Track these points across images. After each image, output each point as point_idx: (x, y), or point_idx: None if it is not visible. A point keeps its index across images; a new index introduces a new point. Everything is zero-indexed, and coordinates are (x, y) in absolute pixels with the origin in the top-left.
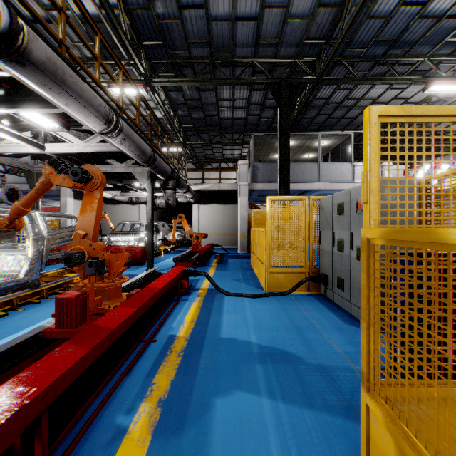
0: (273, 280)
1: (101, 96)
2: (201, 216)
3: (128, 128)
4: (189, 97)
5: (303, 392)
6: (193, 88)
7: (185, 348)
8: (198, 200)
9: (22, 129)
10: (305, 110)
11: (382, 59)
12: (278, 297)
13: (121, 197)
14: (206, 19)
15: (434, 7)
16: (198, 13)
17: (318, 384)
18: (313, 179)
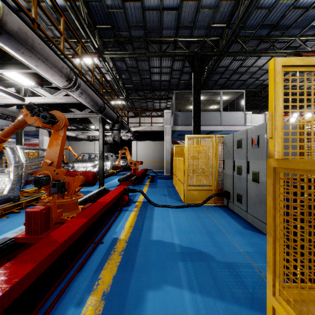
0: (190, 195)
1: (65, 62)
2: (138, 149)
3: (84, 85)
4: (130, 66)
5: (215, 286)
6: (132, 59)
7: (125, 249)
8: (136, 138)
9: (8, 86)
10: (211, 74)
11: (266, 38)
12: (194, 208)
13: (82, 136)
14: (141, 9)
15: (303, 0)
16: (136, 4)
17: (226, 279)
18: (217, 123)
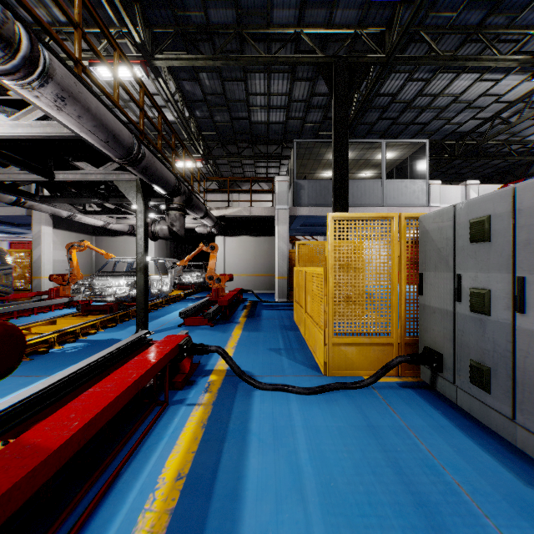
0: (339, 357)
1: (17, 15)
2: (227, 251)
3: (71, 78)
4: (210, 91)
5: None
6: (214, 76)
7: None
8: (222, 230)
9: None
10: (363, 111)
11: (476, 31)
12: (352, 392)
13: (117, 226)
14: None
15: None
16: None
17: None
18: (376, 202)
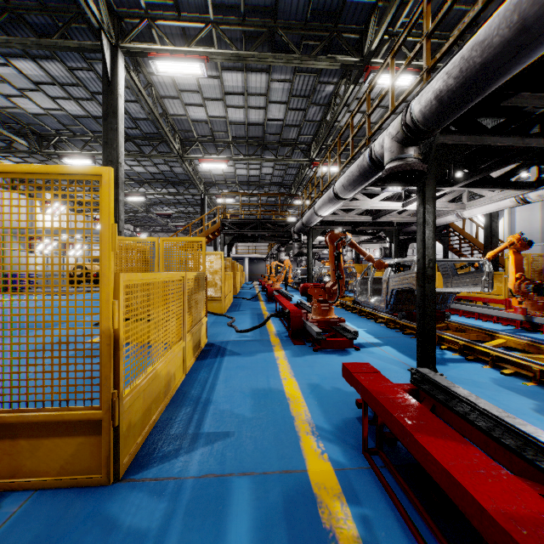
0: None
1: None
2: None
3: None
4: None
5: None
6: None
7: None
8: None
9: None
10: None
11: None
12: None
13: None
14: None
15: None
16: None
17: None
18: None
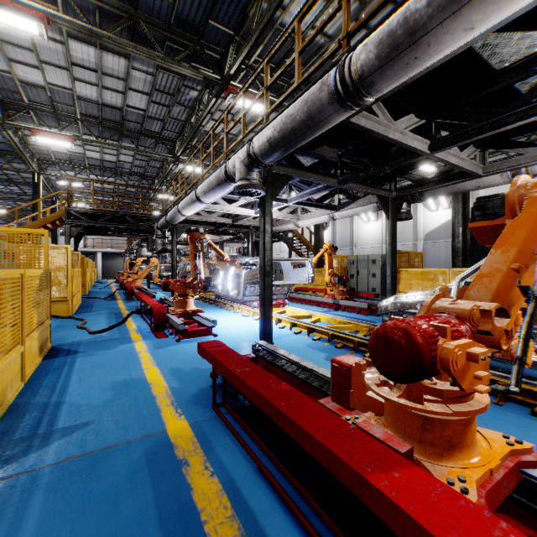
0: None
1: None
2: None
3: None
4: None
5: None
6: None
7: None
8: None
9: None
10: None
11: None
12: None
13: None
14: None
15: None
16: None
17: None
18: None
